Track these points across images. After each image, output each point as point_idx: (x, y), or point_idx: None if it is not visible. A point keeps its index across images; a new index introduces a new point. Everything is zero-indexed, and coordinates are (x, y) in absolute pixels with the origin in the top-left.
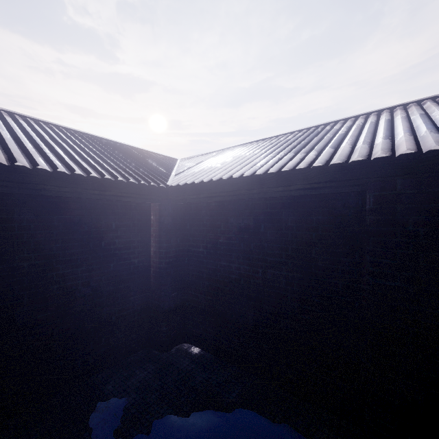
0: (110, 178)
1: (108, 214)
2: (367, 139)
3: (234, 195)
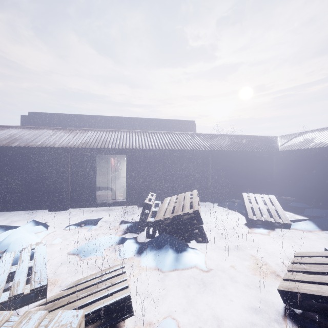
0: (265, 150)
1: (263, 159)
2: None
3: (302, 153)
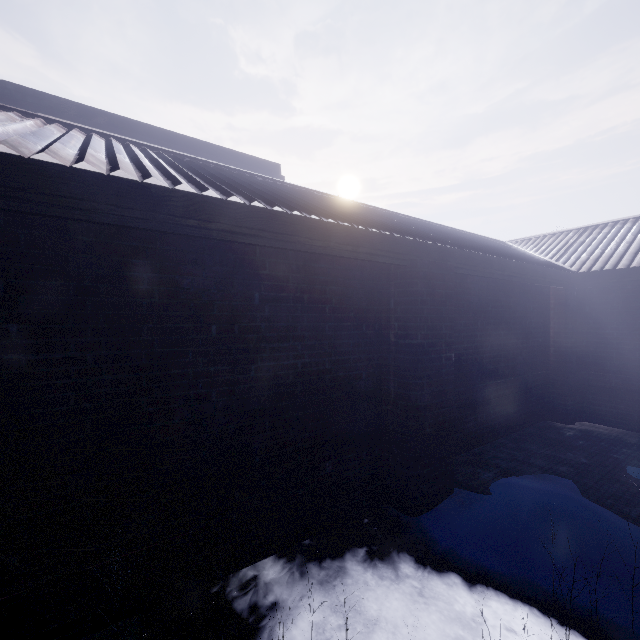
0: (547, 268)
1: (529, 298)
2: None
3: None
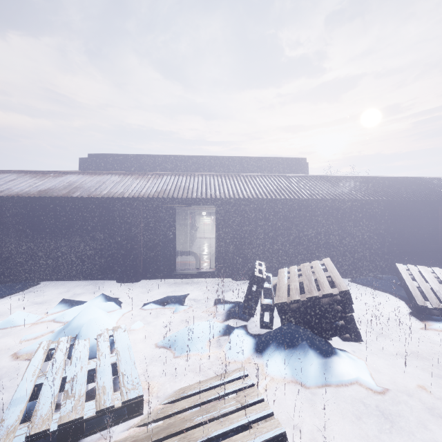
0: (426, 199)
1: (421, 212)
2: None
3: None
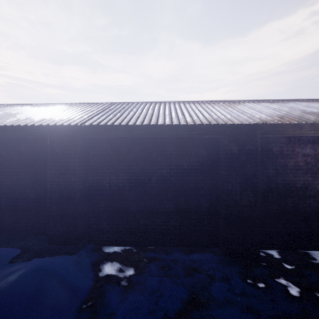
0: None
1: None
2: (61, 117)
3: None
